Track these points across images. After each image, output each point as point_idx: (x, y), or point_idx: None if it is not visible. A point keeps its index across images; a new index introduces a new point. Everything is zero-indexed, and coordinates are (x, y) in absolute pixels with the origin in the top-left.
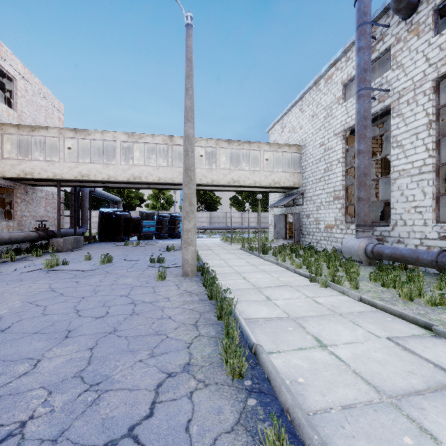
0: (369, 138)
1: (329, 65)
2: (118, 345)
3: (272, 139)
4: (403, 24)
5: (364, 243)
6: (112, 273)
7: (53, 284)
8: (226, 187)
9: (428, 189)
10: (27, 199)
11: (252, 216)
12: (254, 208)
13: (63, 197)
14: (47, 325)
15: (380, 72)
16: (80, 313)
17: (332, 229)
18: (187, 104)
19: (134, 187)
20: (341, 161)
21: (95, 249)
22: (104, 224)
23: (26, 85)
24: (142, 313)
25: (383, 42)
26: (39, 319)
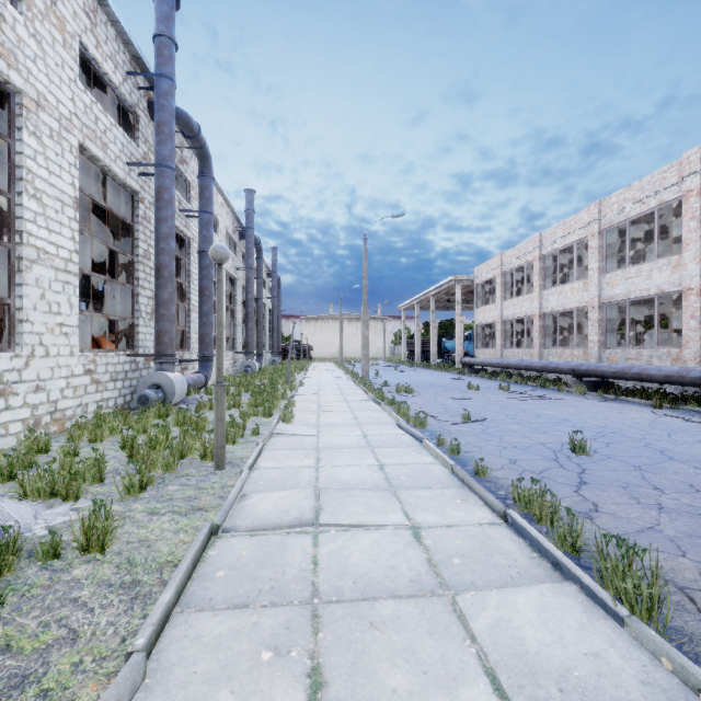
0: None
1: None
2: None
3: None
4: None
5: None
6: None
7: None
8: None
9: None
10: None
11: None
12: None
13: None
14: None
15: None
16: None
17: None
18: None
19: None
20: None
21: None
22: None
23: None
24: None
25: None
26: None
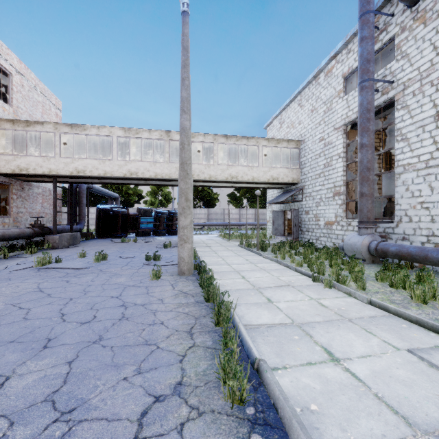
0: (372, 131)
1: (329, 57)
2: (101, 358)
3: (270, 134)
4: (408, 12)
5: (367, 240)
6: (105, 271)
7: (42, 284)
8: (224, 183)
9: (436, 183)
10: (23, 195)
11: (250, 212)
12: (252, 205)
13: (60, 193)
14: (26, 331)
15: (382, 65)
16: (65, 317)
17: (332, 226)
18: (183, 95)
19: (131, 183)
20: (341, 156)
21: (92, 246)
22: (101, 220)
23: (22, 80)
24: (132, 317)
25: (387, 32)
26: (19, 325)
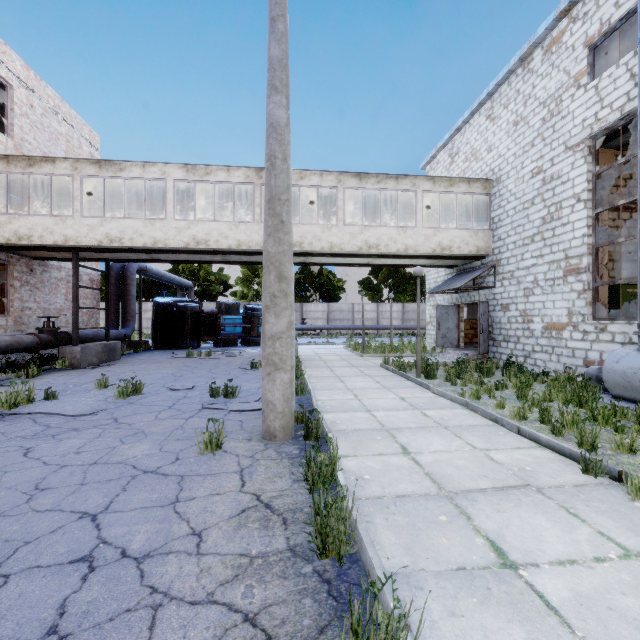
0: None
1: (555, 14)
2: None
3: None
4: None
5: None
6: (121, 424)
7: None
8: (356, 257)
9: None
10: (33, 282)
11: (394, 309)
12: (397, 297)
13: (98, 280)
14: None
15: None
16: None
17: (560, 332)
18: (272, 53)
19: (201, 261)
20: (583, 198)
21: (136, 364)
22: (159, 321)
23: (30, 97)
24: (76, 638)
25: None
26: None
